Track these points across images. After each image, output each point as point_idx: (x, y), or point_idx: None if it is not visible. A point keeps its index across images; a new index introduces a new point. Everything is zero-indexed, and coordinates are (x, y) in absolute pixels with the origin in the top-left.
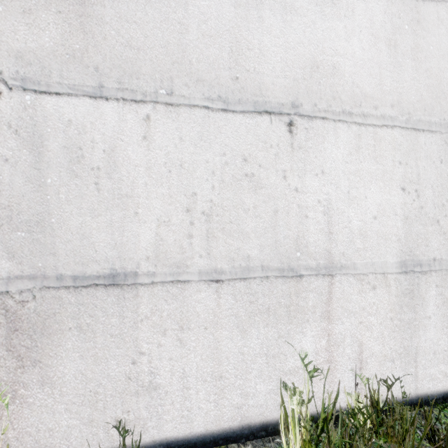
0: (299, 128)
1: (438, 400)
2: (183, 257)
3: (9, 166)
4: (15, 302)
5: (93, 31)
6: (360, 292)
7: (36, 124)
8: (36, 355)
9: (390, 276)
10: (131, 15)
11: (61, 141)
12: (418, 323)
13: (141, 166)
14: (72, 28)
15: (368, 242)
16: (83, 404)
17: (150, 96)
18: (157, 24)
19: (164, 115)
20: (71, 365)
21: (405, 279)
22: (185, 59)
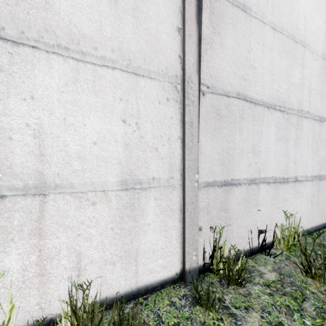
0: (0, 51)
1: (157, 288)
2: None
3: None
4: None
5: None
6: (79, 208)
7: None
8: None
9: (111, 193)
10: None
11: None
12: (139, 230)
13: None
14: None
15: (87, 164)
16: None
17: None
18: None
19: None
20: None
21: (126, 195)
22: None
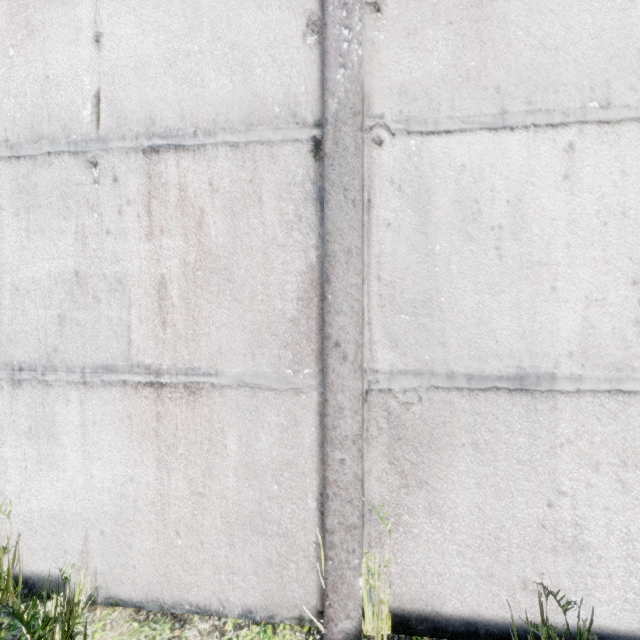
0: None
1: None
2: (627, 355)
3: (391, 232)
4: (398, 403)
5: (493, 38)
6: None
7: (421, 176)
8: (422, 474)
9: None
10: (546, 1)
11: (452, 194)
12: None
13: (561, 220)
14: (465, 40)
15: None
16: (480, 550)
17: (573, 115)
18: (584, 5)
19: (595, 140)
20: (464, 494)
21: None
22: (630, 48)
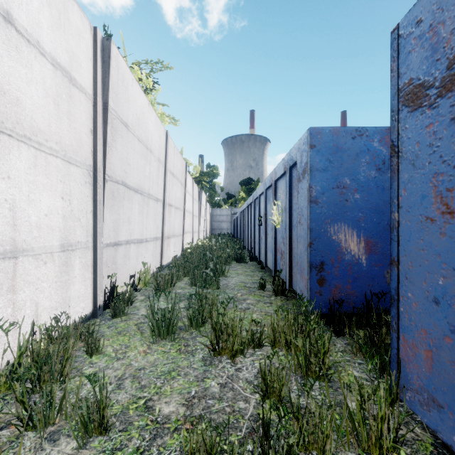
0: None
1: (80, 324)
2: None
3: None
4: None
5: None
6: (37, 267)
7: None
8: None
9: (55, 254)
10: None
11: None
12: (71, 281)
13: None
14: None
15: (42, 232)
16: None
17: None
18: None
19: None
20: None
21: (64, 255)
22: None
